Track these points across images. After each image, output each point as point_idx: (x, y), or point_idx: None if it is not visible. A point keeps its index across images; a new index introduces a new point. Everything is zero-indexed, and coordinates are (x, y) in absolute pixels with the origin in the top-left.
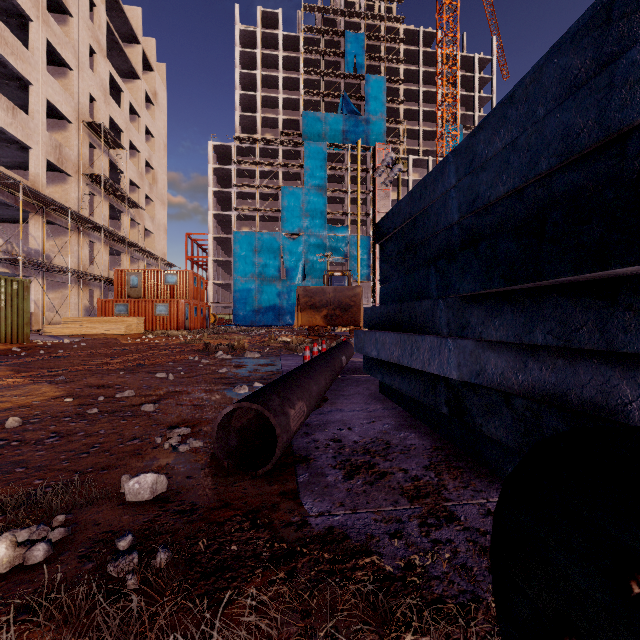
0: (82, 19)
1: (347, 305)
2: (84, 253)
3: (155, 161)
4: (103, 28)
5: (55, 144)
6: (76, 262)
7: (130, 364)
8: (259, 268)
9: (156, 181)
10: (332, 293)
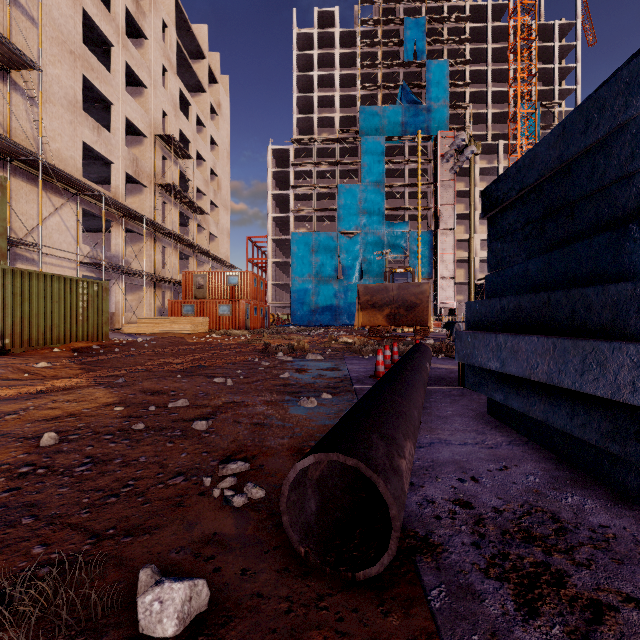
0: (155, 40)
1: (412, 303)
2: (157, 258)
3: (219, 169)
4: (173, 47)
5: (133, 158)
6: (150, 266)
7: (190, 365)
8: (316, 268)
9: (220, 188)
10: (396, 290)
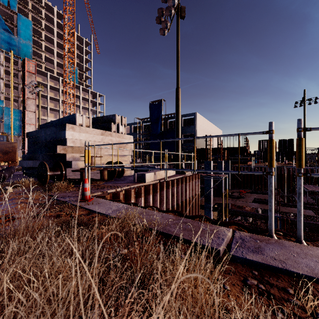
0: None
1: (7, 151)
2: None
3: None
4: None
5: None
6: None
7: None
8: None
9: None
10: None
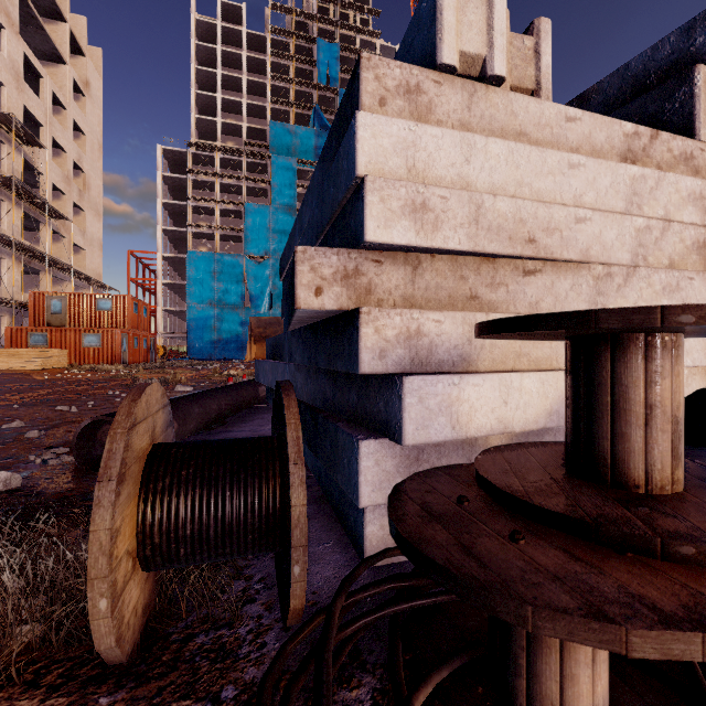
0: None
1: None
2: None
3: (87, 163)
4: None
5: None
6: None
7: (33, 399)
8: (219, 294)
9: (88, 187)
10: None
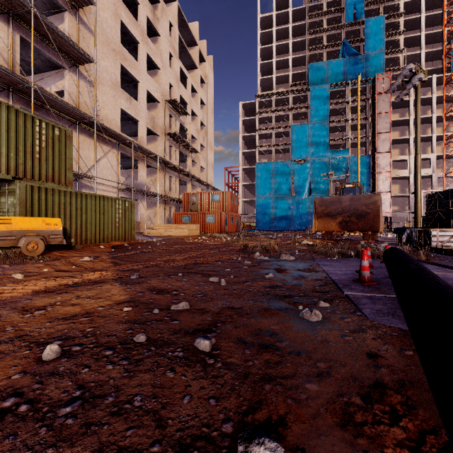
0: (165, 36)
1: (363, 212)
2: (166, 184)
3: (206, 121)
4: (176, 39)
5: (151, 117)
6: (162, 190)
7: (189, 262)
8: (274, 188)
9: (207, 134)
10: (348, 202)
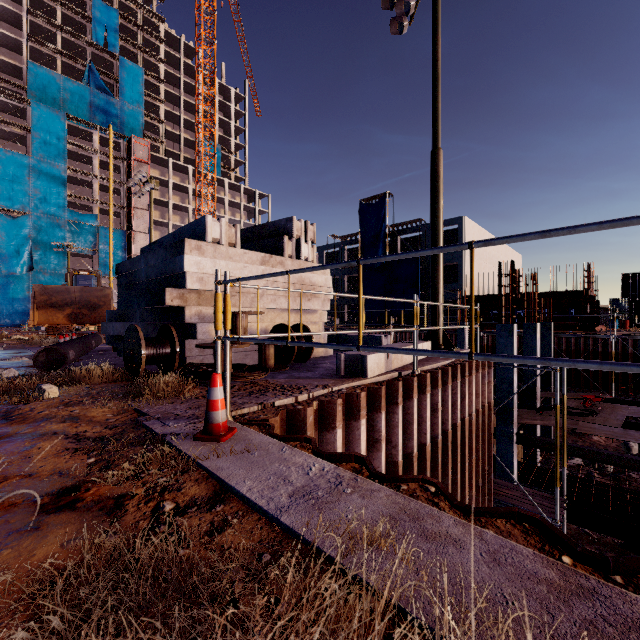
0: None
1: (96, 305)
2: None
3: None
4: None
5: None
6: None
7: None
8: None
9: None
10: (78, 293)
